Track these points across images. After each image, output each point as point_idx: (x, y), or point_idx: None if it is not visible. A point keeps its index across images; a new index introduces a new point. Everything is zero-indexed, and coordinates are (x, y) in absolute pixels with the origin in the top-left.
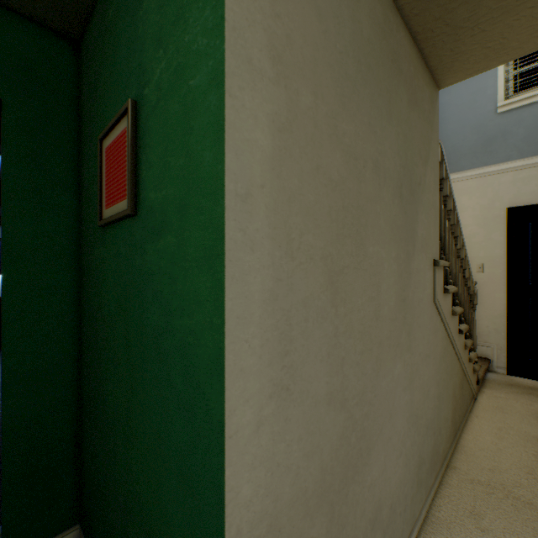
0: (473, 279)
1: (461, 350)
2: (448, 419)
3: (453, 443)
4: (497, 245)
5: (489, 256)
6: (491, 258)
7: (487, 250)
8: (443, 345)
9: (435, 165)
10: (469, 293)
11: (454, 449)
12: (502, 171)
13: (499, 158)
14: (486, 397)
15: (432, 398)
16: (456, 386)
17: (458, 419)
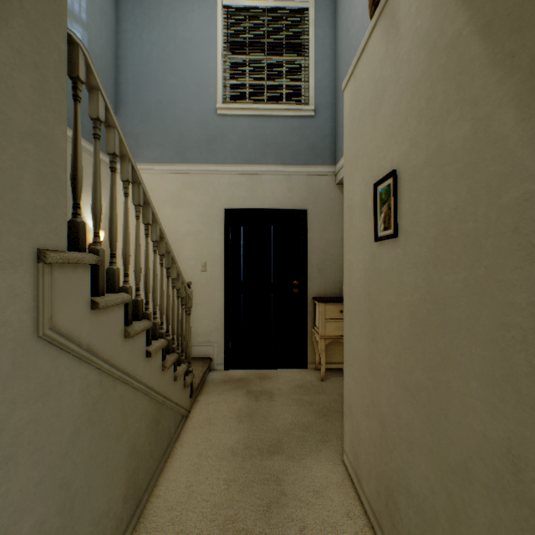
0: (199, 278)
1: (157, 375)
2: (113, 506)
3: (132, 524)
4: (218, 244)
5: (212, 255)
6: (213, 257)
7: (210, 248)
8: (92, 397)
9: (53, 66)
10: (182, 296)
11: (133, 532)
12: (221, 172)
13: (220, 159)
14: (200, 407)
15: (32, 534)
16: (140, 434)
17: (148, 475)
